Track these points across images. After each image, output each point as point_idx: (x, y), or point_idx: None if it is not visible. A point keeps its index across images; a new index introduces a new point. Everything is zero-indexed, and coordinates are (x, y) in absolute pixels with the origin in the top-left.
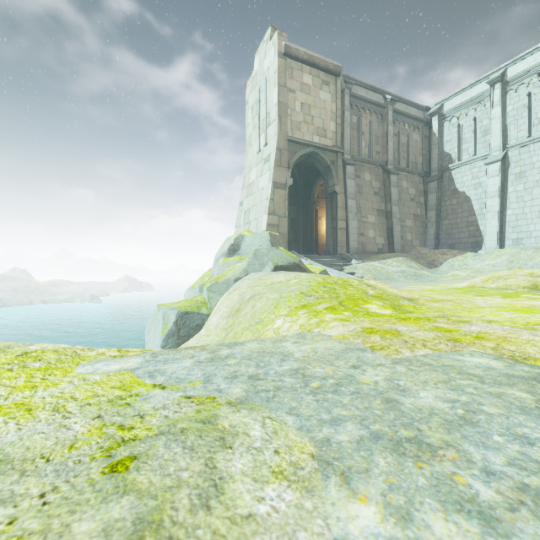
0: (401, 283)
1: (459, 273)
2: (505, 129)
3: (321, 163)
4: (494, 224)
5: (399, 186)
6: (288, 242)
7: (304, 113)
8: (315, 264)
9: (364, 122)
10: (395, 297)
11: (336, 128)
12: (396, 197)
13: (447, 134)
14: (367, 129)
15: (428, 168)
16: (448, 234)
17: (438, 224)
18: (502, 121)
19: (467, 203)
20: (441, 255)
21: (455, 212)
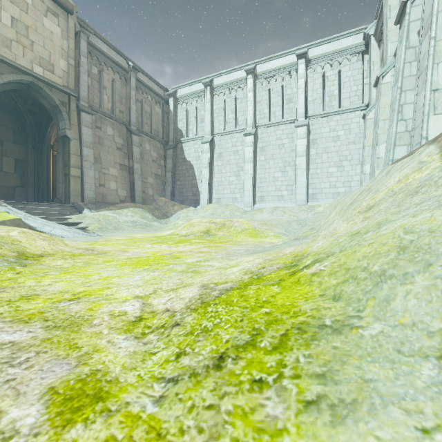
0: (125, 232)
1: (178, 223)
2: (213, 121)
3: (49, 100)
4: (206, 187)
5: (142, 147)
6: (11, 187)
7: (17, 31)
8: (15, 212)
9: (106, 77)
10: None
11: (68, 68)
12: (138, 156)
13: (180, 114)
14: (110, 85)
15: (167, 138)
16: (180, 192)
17: (173, 183)
18: (211, 115)
19: (192, 170)
20: (173, 208)
21: (184, 175)
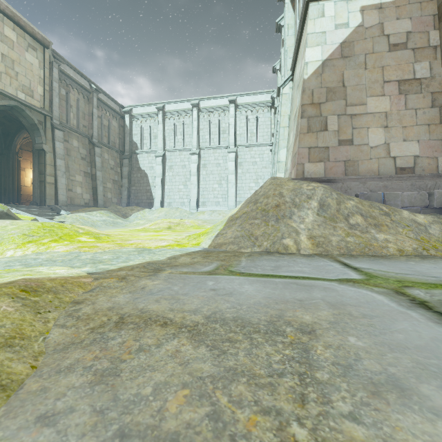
0: (103, 228)
1: (140, 222)
2: (165, 139)
3: (28, 119)
4: (159, 192)
5: (102, 157)
6: None
7: (6, 65)
8: (24, 213)
9: (72, 97)
10: (97, 233)
11: (44, 93)
12: (100, 165)
13: (135, 129)
14: (75, 104)
15: (123, 148)
16: (135, 196)
17: (129, 188)
18: (163, 134)
19: (146, 178)
20: (131, 210)
21: (139, 182)
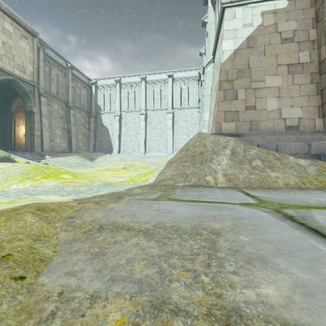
0: (76, 168)
1: (103, 164)
2: (121, 103)
3: (21, 89)
4: (117, 142)
5: (75, 116)
6: None
7: (5, 50)
8: (19, 158)
9: (53, 73)
10: (74, 172)
11: (33, 70)
12: (73, 122)
13: (99, 96)
14: (56, 78)
15: (90, 110)
16: (99, 145)
17: (95, 139)
18: (120, 99)
19: (107, 131)
20: (96, 155)
21: (102, 134)
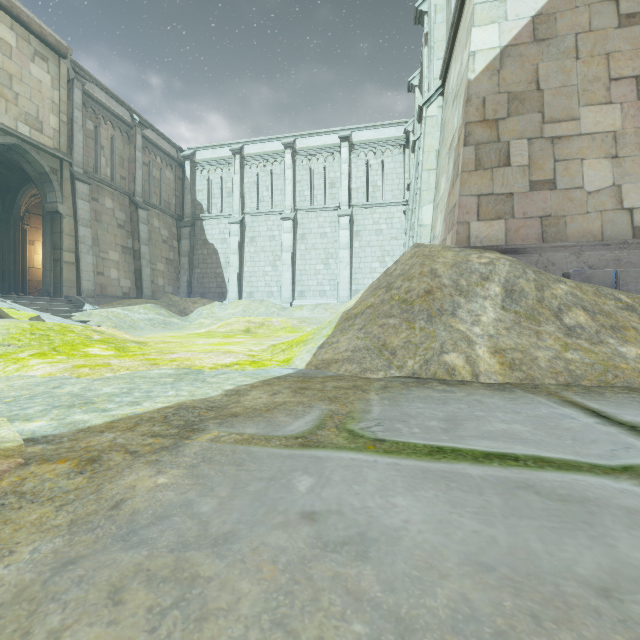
0: (147, 331)
1: (205, 321)
2: (243, 197)
3: (34, 166)
4: (235, 277)
5: (150, 224)
6: None
7: None
8: (22, 308)
9: (104, 134)
10: (123, 341)
11: (60, 126)
12: (146, 236)
13: (199, 183)
14: (109, 144)
15: (182, 212)
16: (200, 282)
17: (191, 271)
18: (241, 189)
19: (216, 256)
20: (193, 303)
21: (206, 262)
